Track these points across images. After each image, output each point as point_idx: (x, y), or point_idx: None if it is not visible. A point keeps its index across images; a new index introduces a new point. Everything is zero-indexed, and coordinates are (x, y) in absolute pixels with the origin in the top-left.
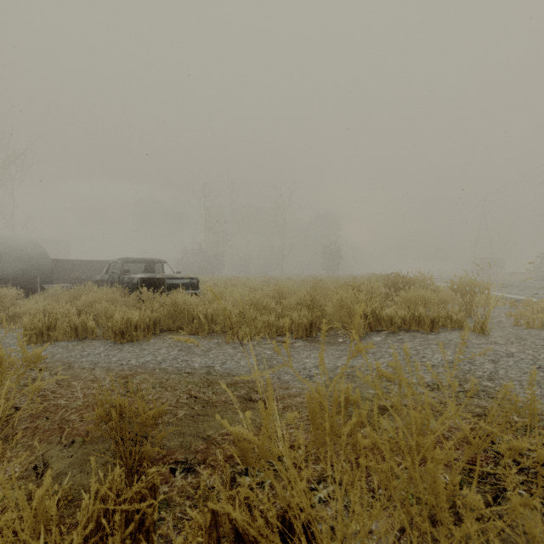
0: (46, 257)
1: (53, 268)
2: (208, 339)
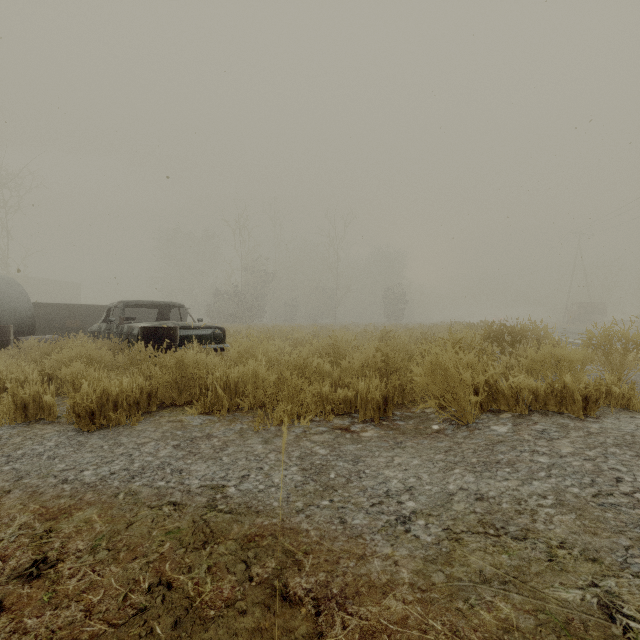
0: (25, 300)
1: (42, 314)
2: (227, 423)
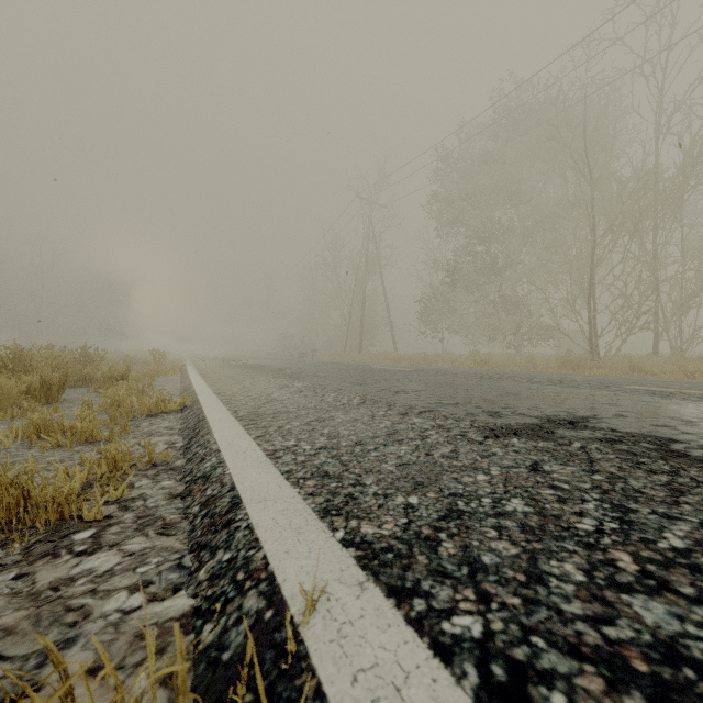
0: None
1: None
2: None
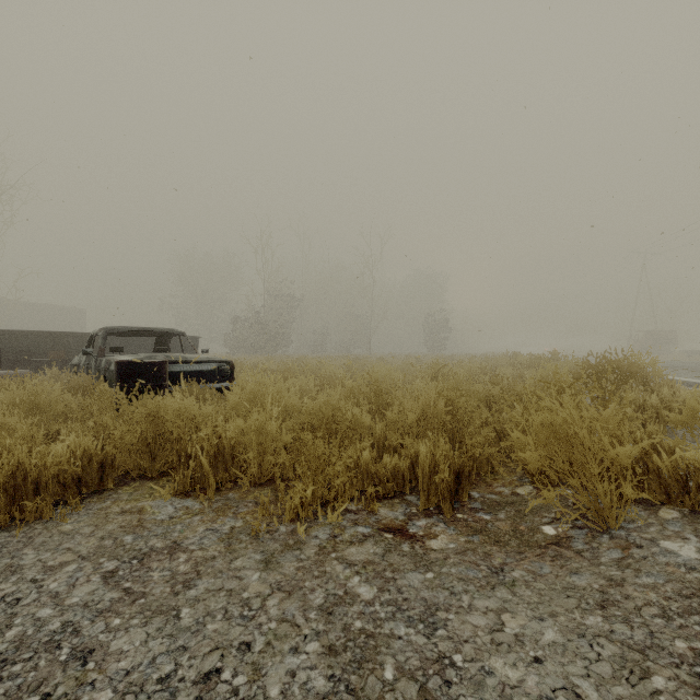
0: None
1: (19, 344)
2: (212, 516)
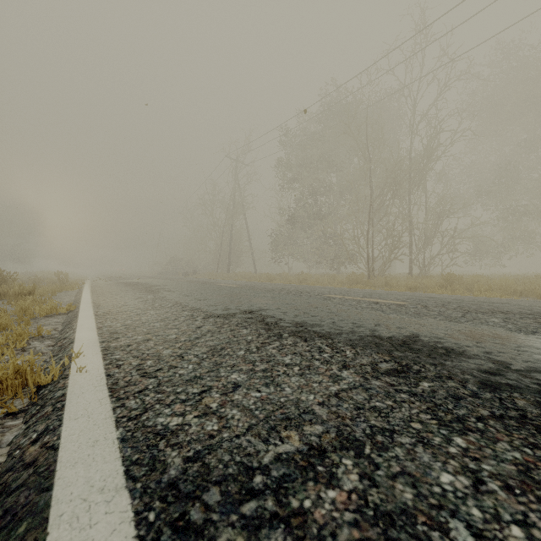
0: None
1: None
2: None
